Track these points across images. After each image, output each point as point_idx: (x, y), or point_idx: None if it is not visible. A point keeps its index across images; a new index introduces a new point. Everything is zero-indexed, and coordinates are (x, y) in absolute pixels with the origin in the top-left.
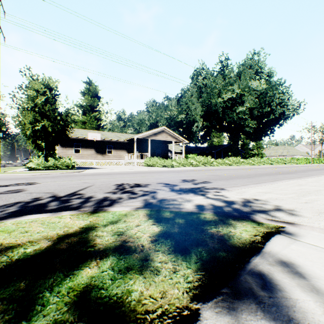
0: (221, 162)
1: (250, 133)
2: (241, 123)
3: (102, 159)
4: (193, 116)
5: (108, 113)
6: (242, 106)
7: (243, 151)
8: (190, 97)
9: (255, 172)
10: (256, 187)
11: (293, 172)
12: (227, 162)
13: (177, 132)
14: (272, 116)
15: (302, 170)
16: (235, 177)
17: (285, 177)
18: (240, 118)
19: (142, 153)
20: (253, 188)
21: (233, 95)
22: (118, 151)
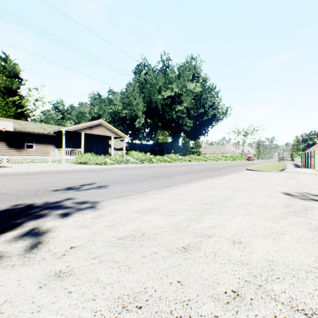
0: (160, 159)
1: (188, 132)
2: (179, 121)
3: (17, 155)
4: (136, 111)
5: (38, 100)
6: (180, 105)
7: (184, 149)
8: (132, 92)
9: (184, 169)
10: (155, 195)
11: (218, 169)
12: (166, 159)
13: (122, 128)
14: (206, 117)
15: (227, 167)
16: (154, 177)
17: (206, 176)
18: (179, 117)
19: (76, 148)
20: (147, 197)
21: (172, 93)
22: (43, 146)
